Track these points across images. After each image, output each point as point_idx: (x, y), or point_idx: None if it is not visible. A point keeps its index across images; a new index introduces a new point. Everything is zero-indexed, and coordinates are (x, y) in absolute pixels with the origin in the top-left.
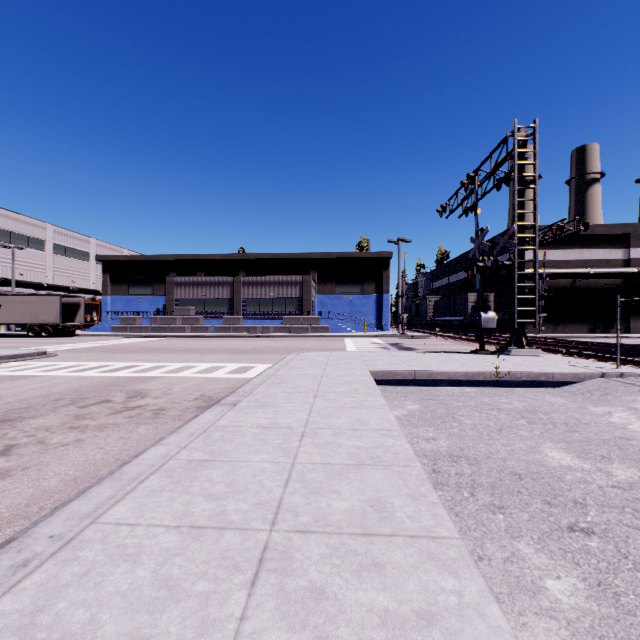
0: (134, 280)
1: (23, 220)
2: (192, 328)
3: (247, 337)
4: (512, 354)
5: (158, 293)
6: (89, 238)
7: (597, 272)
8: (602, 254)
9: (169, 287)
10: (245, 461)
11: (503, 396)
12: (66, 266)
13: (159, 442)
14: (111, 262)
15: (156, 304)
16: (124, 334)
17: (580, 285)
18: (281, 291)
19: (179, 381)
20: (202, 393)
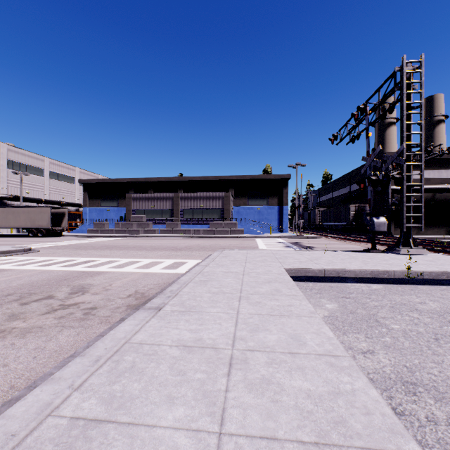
0: (104, 196)
1: (28, 155)
2: (144, 230)
3: (183, 237)
4: (401, 253)
5: (121, 205)
6: (74, 167)
7: None
8: None
9: (128, 201)
10: (150, 426)
11: (412, 294)
12: (58, 187)
13: (68, 360)
14: (89, 184)
15: (120, 213)
16: (95, 235)
17: (439, 198)
18: (208, 203)
19: (121, 276)
20: (137, 289)
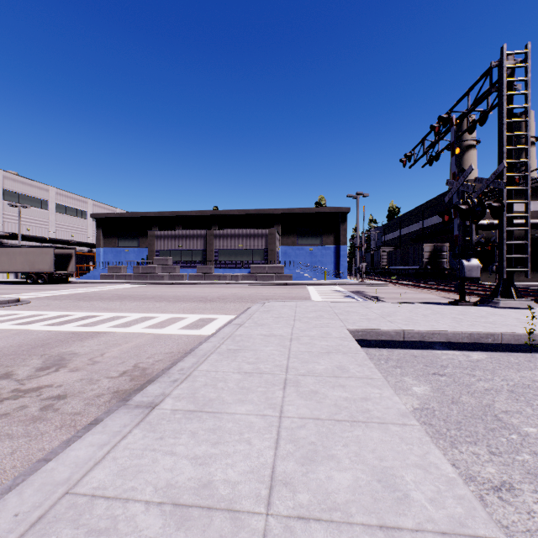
0: (122, 234)
1: (29, 183)
2: (169, 276)
3: (217, 284)
4: (501, 306)
5: (143, 245)
6: (86, 199)
7: None
8: None
9: (150, 240)
10: None
11: (533, 369)
12: (66, 223)
13: None
14: (103, 219)
15: (141, 255)
16: (109, 281)
17: (534, 235)
18: (249, 243)
19: (122, 340)
20: (137, 362)
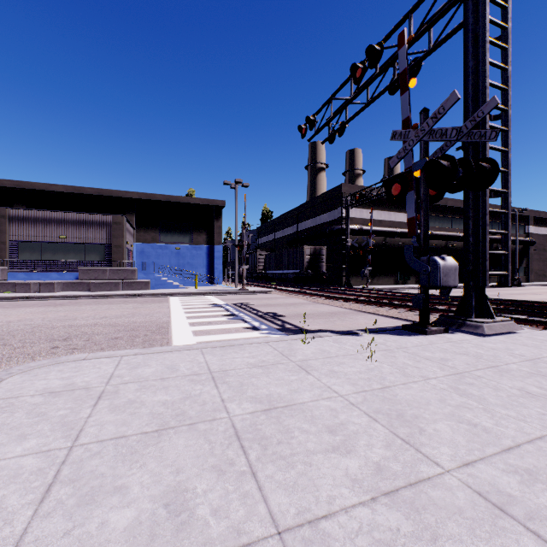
0: None
1: None
2: None
3: (2, 300)
4: (488, 333)
5: None
6: None
7: (402, 232)
8: (403, 217)
9: None
10: None
11: None
12: None
13: None
14: None
15: None
16: None
17: (389, 243)
18: (78, 233)
19: None
20: None
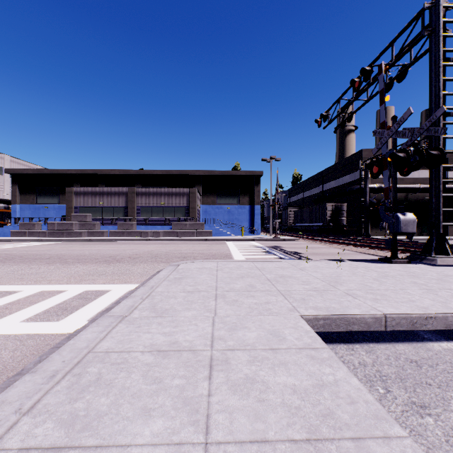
0: (41, 191)
1: None
2: (89, 233)
3: (137, 241)
4: (439, 264)
5: (64, 202)
6: (2, 154)
7: (426, 187)
8: (427, 173)
9: (69, 196)
10: None
11: None
12: None
13: None
14: (20, 175)
15: (62, 212)
16: (18, 238)
17: (411, 198)
18: (171, 201)
19: None
20: None
